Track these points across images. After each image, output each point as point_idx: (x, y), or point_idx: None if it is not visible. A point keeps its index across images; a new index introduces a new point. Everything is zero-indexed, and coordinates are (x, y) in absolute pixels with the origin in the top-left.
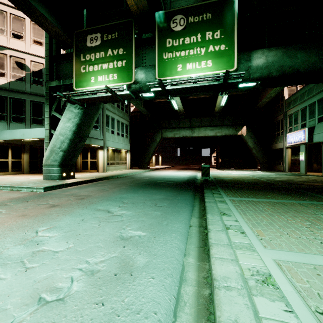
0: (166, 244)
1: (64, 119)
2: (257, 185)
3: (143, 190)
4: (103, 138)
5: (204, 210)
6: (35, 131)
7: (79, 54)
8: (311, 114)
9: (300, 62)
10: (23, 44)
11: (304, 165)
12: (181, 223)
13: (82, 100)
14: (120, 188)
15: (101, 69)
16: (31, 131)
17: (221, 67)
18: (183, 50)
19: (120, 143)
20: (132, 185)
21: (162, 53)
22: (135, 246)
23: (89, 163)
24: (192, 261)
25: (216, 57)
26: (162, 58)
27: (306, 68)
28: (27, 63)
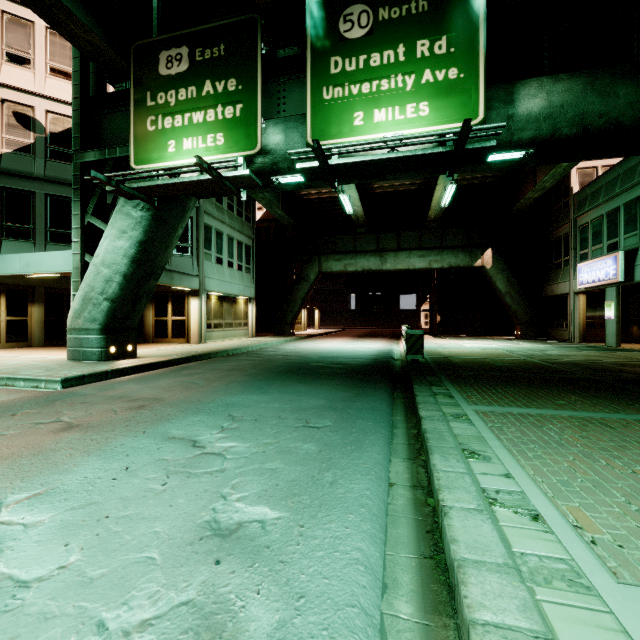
0: (332, 552)
1: (113, 232)
2: (527, 374)
3: (279, 385)
4: (199, 273)
5: (418, 438)
6: (52, 257)
7: (143, 92)
8: (629, 224)
9: (622, 106)
10: (30, 75)
11: (615, 329)
12: (368, 480)
13: (147, 190)
14: (230, 380)
15: (190, 124)
16: (43, 257)
17: (450, 117)
18: (366, 81)
19: (235, 284)
20: (256, 374)
21: (320, 88)
22: (248, 558)
23: (170, 324)
24: (405, 613)
25: (439, 95)
26: (320, 98)
27: (637, 119)
28: (39, 117)
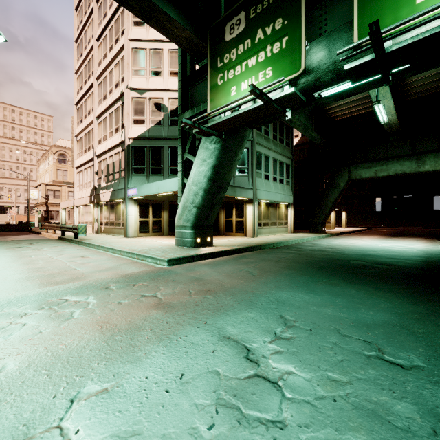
0: None
1: (198, 162)
2: None
3: (326, 284)
4: (253, 187)
5: None
6: (169, 183)
7: (215, 59)
8: None
9: None
10: (161, 80)
11: None
12: None
13: (217, 127)
14: (278, 272)
15: (246, 70)
16: (165, 183)
17: None
18: None
19: (278, 193)
20: (300, 268)
21: None
22: None
23: (234, 223)
24: None
25: None
26: None
27: None
28: (165, 103)
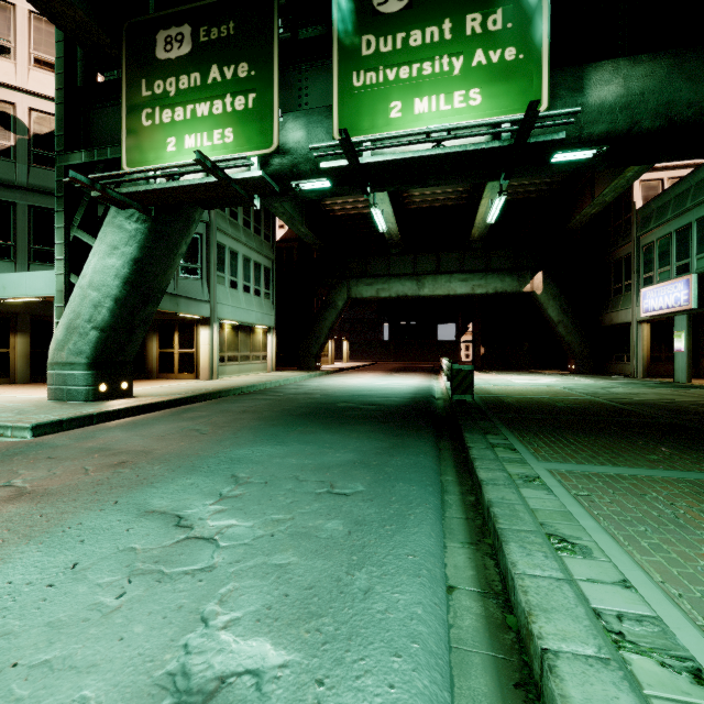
0: None
1: (102, 248)
2: (597, 417)
3: (300, 433)
4: (210, 298)
5: (477, 508)
6: (32, 279)
7: (137, 80)
8: (703, 242)
9: None
10: (10, 67)
11: (685, 363)
12: (418, 585)
13: (141, 197)
14: (240, 426)
15: (193, 118)
16: (21, 279)
17: (507, 106)
18: (405, 64)
19: (252, 311)
20: (272, 418)
21: (349, 73)
22: None
23: (177, 357)
24: None
25: (493, 80)
26: (349, 85)
27: None
28: (21, 115)
